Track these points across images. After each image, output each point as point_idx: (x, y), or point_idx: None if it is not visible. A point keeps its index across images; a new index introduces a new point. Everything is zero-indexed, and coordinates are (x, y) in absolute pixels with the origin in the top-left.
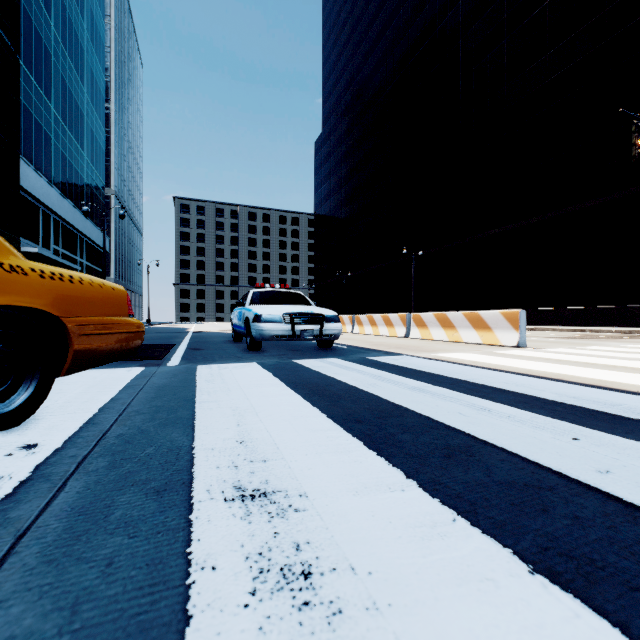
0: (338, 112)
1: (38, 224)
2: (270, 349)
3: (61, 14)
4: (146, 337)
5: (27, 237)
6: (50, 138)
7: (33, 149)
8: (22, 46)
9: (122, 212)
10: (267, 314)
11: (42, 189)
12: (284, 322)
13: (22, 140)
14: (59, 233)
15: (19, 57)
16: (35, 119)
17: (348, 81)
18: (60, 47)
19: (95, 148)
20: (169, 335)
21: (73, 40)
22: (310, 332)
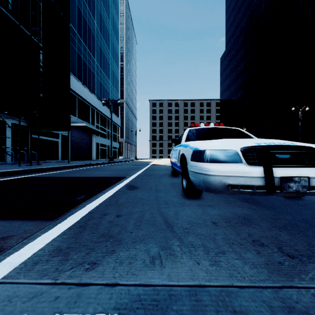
0: (236, 35)
1: (89, 114)
2: (211, 194)
3: (99, 18)
4: (120, 168)
5: (84, 120)
6: (94, 75)
7: (87, 80)
8: (82, 33)
9: (119, 101)
10: (214, 149)
11: (90, 98)
12: (245, 162)
13: (82, 76)
14: (98, 118)
15: (81, 38)
16: (88, 66)
17: (243, 14)
18: (99, 33)
19: (114, 79)
20: (135, 167)
21: (105, 30)
22: (301, 181)
